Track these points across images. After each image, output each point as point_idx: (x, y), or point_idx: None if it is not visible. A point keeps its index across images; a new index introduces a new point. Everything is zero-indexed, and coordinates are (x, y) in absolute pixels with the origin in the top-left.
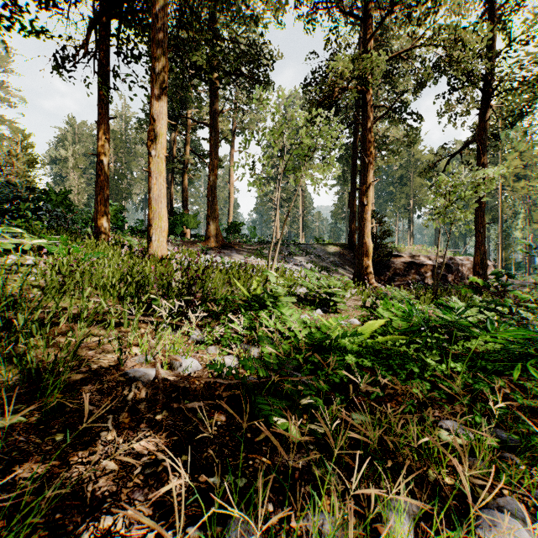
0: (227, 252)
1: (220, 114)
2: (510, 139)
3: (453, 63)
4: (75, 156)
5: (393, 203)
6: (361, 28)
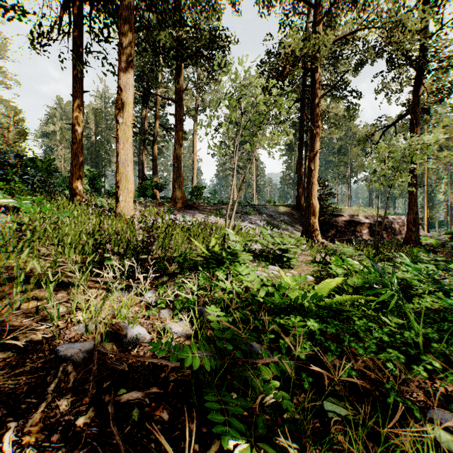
0: (190, 212)
1: (185, 93)
2: (438, 113)
3: (390, 44)
4: (62, 130)
5: (334, 170)
6: (307, 17)
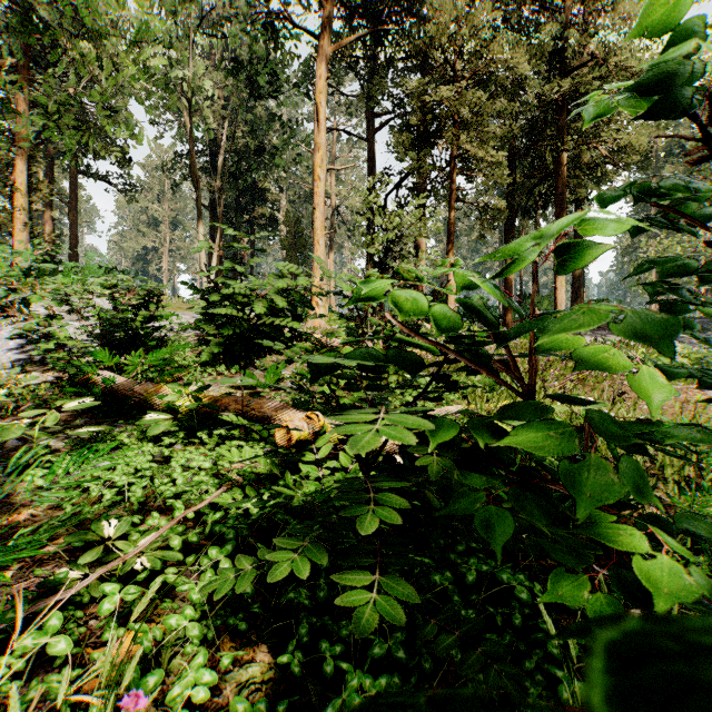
0: (596, 333)
1: None
2: None
3: None
4: None
5: None
6: None
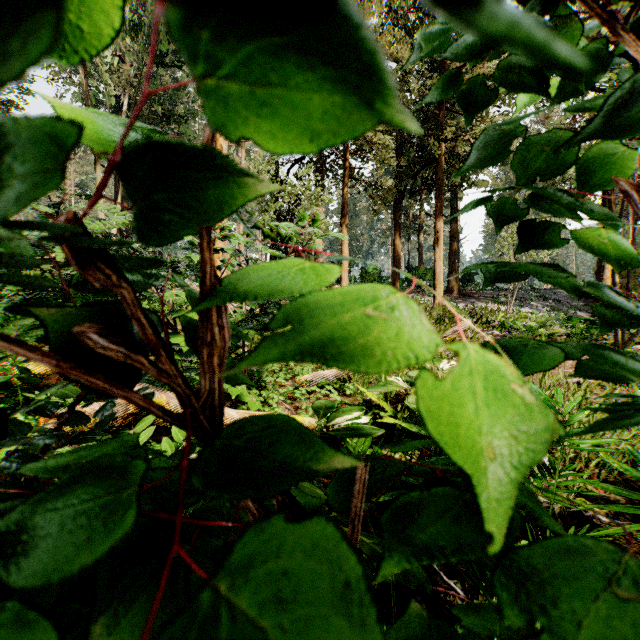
0: (467, 300)
1: None
2: None
3: None
4: None
5: None
6: None
